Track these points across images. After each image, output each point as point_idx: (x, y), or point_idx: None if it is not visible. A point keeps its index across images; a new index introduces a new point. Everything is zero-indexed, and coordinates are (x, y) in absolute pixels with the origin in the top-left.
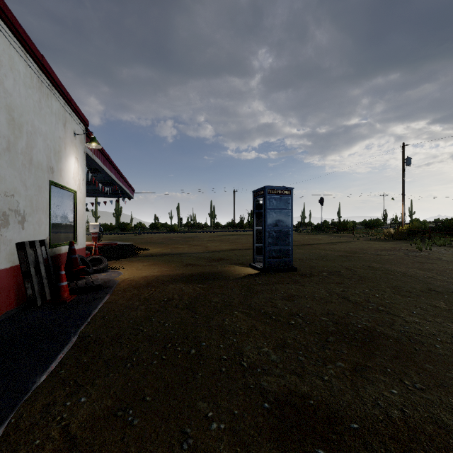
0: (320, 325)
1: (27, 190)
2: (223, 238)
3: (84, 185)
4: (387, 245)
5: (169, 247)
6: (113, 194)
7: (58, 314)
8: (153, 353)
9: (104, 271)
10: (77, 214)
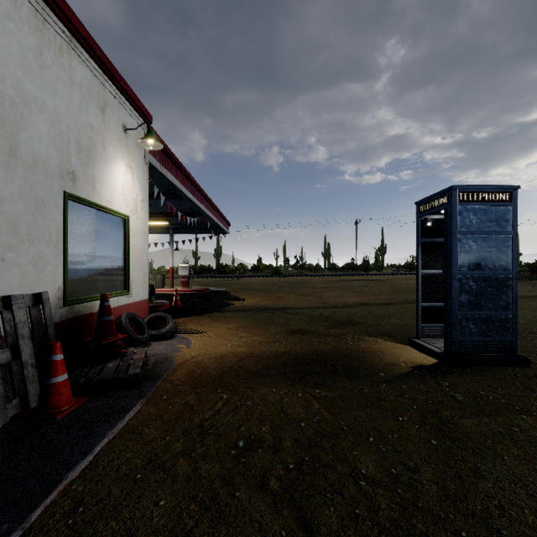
0: None
1: (1, 202)
2: (344, 284)
3: (145, 209)
4: None
5: (270, 296)
6: (206, 229)
7: (2, 468)
8: None
9: (169, 336)
10: (131, 251)
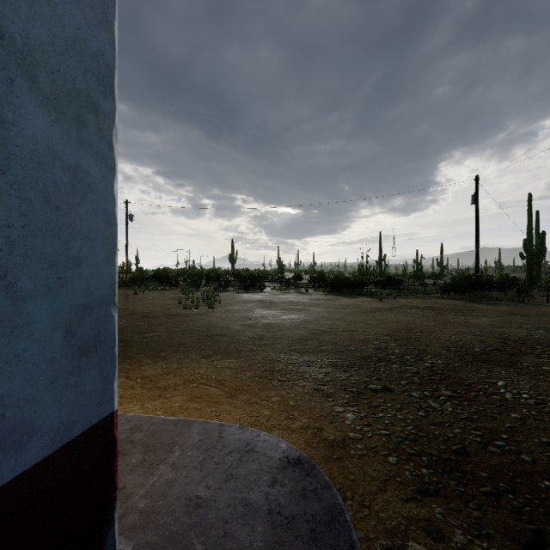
0: None
1: None
2: None
3: None
4: None
5: None
6: None
7: None
8: None
9: None
10: None
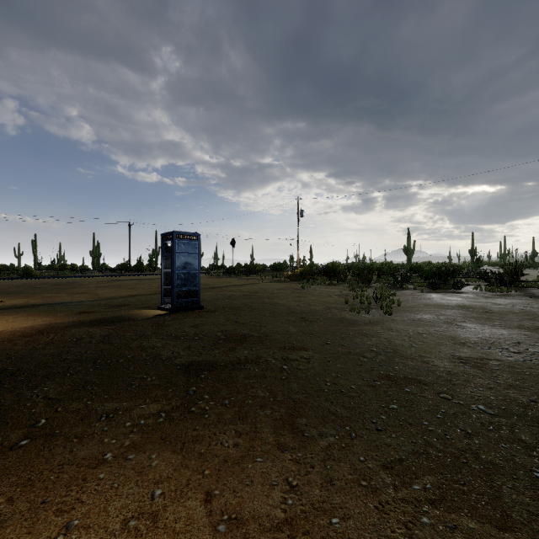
0: (216, 336)
1: None
2: (117, 283)
3: None
4: (283, 285)
5: (37, 297)
6: None
7: None
8: (87, 366)
9: None
10: None
